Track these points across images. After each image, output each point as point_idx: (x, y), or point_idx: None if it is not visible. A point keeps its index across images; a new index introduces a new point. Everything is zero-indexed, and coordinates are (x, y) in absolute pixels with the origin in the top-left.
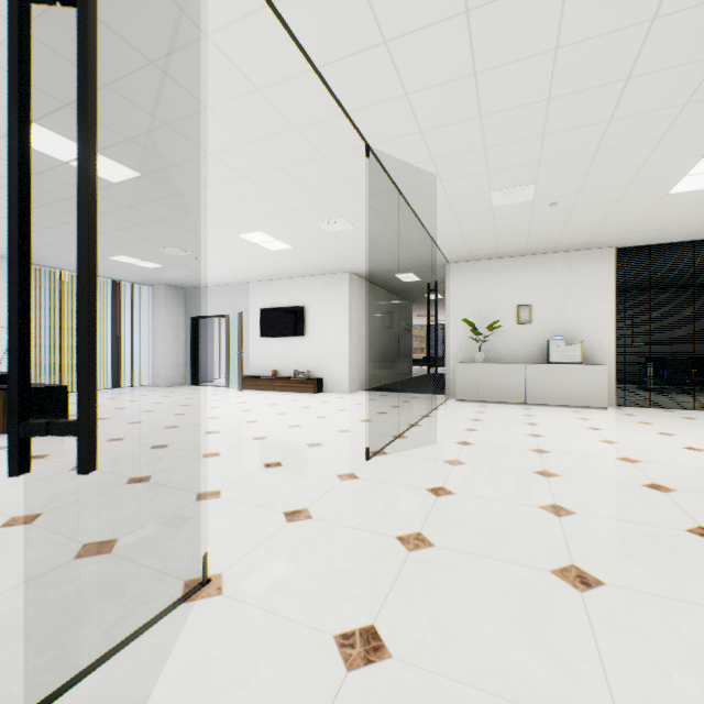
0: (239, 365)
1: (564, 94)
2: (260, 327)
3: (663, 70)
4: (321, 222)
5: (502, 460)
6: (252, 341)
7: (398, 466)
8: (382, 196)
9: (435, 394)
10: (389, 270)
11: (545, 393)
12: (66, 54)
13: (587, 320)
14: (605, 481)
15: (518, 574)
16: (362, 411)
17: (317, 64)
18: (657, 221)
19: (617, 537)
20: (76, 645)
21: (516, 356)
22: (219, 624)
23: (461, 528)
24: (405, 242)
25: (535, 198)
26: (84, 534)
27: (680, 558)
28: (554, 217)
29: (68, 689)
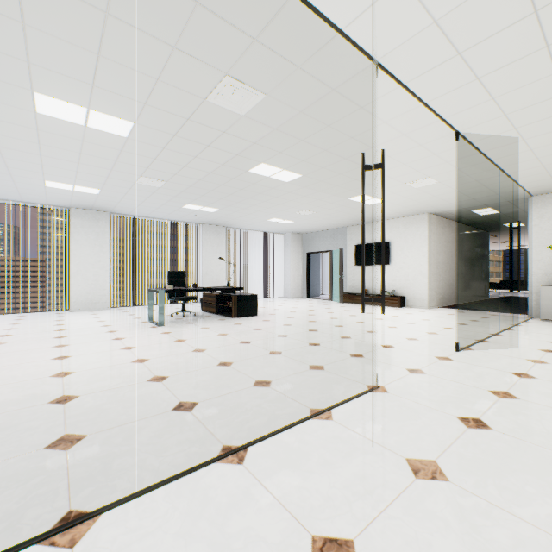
0: (340, 285)
1: None
2: (354, 258)
3: None
4: (411, 183)
5: None
6: (348, 268)
7: (484, 358)
8: (465, 159)
9: (515, 313)
10: (466, 207)
11: None
12: (289, 133)
13: None
14: None
15: None
16: (443, 322)
17: (426, 101)
18: None
19: None
20: (333, 394)
21: None
22: (392, 401)
23: (541, 395)
24: (484, 186)
25: None
26: (306, 361)
27: None
28: None
29: (340, 404)
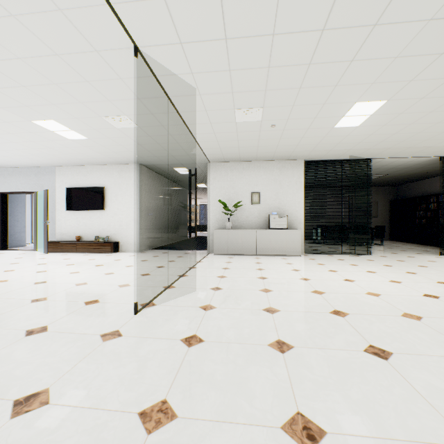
0: (45, 233)
1: (284, 32)
2: (65, 202)
3: (344, 29)
4: (108, 118)
5: (242, 301)
6: (59, 213)
7: (162, 317)
8: (156, 100)
9: (201, 250)
10: (169, 164)
11: (267, 247)
12: None
13: (290, 203)
14: (308, 312)
15: (254, 442)
16: (145, 267)
17: None
18: (326, 145)
19: (325, 368)
20: None
21: (251, 225)
22: None
23: (205, 384)
24: (178, 143)
25: (262, 119)
26: None
27: (368, 382)
28: (273, 135)
29: None
